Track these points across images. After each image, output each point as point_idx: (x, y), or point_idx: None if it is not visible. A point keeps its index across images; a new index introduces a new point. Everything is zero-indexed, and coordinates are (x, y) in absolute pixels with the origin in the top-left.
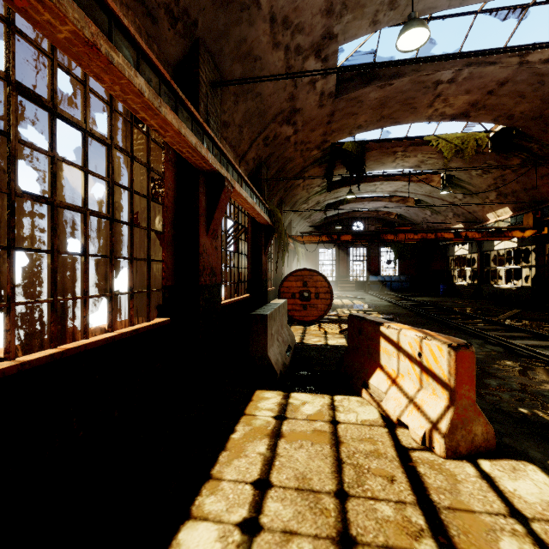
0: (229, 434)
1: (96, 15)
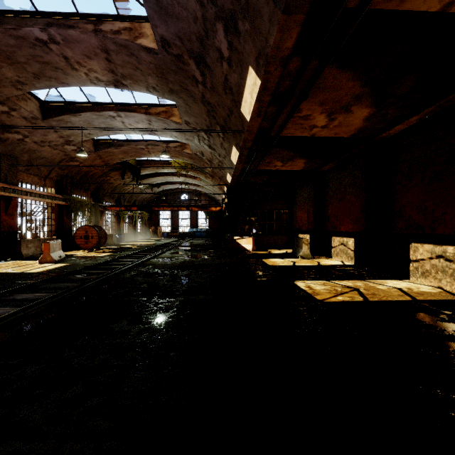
0: None
1: None
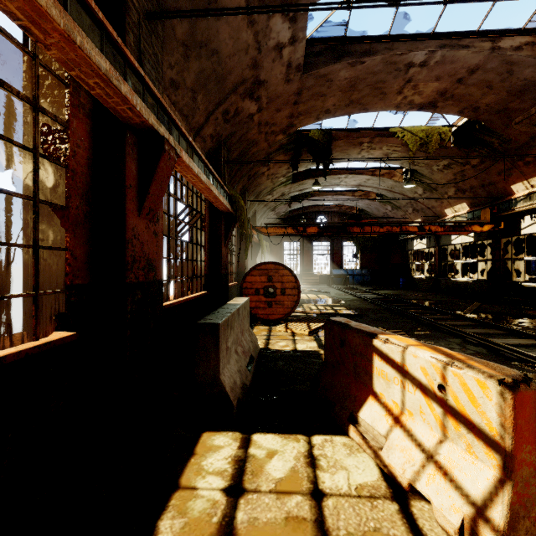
0: None
1: None
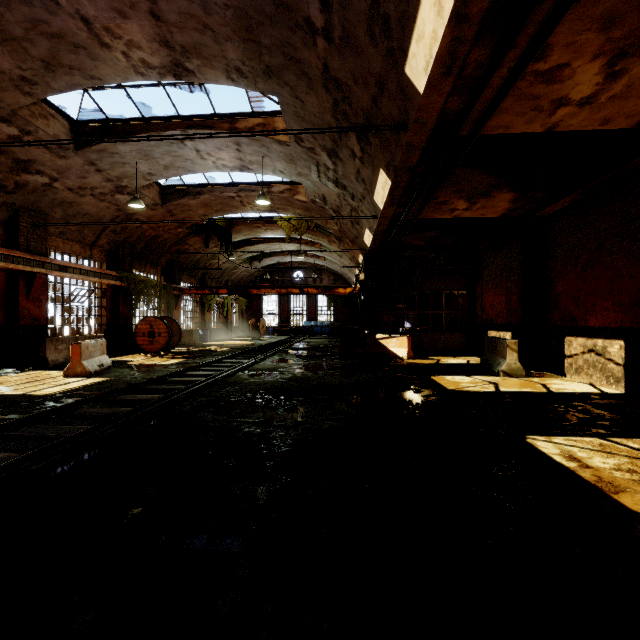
0: (0, 376)
1: None
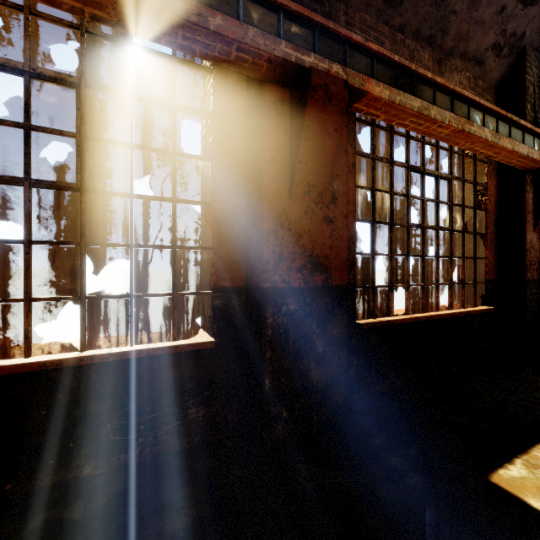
0: None
1: (461, 110)
